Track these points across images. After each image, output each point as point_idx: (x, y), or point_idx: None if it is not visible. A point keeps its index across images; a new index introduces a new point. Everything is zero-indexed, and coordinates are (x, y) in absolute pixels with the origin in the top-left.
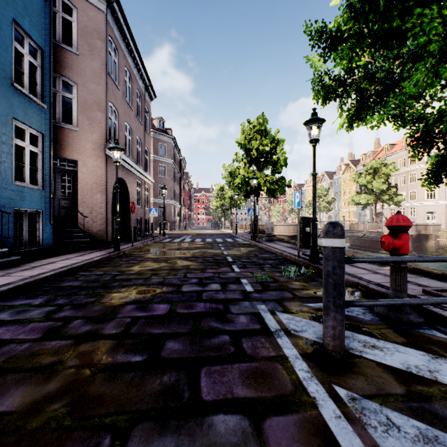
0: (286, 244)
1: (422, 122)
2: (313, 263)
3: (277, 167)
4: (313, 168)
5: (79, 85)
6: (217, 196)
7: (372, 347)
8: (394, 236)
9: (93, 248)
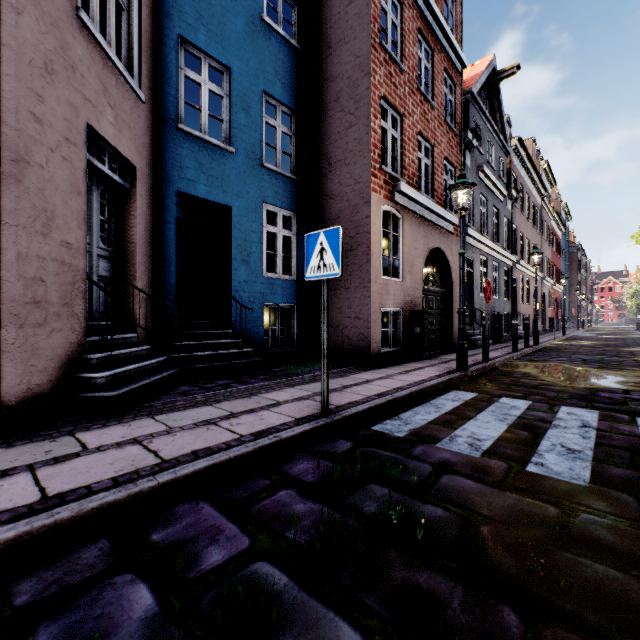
0: None
1: None
2: None
3: None
4: None
5: (569, 279)
6: (631, 297)
7: None
8: None
9: (575, 327)
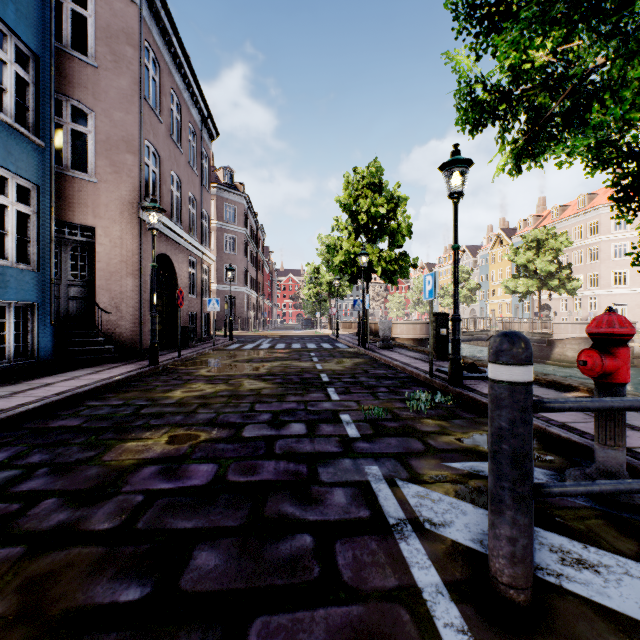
0: (410, 352)
1: (637, 160)
2: (454, 386)
3: (397, 238)
4: (455, 238)
5: (98, 113)
6: (310, 281)
7: (578, 564)
8: (604, 351)
9: (120, 359)
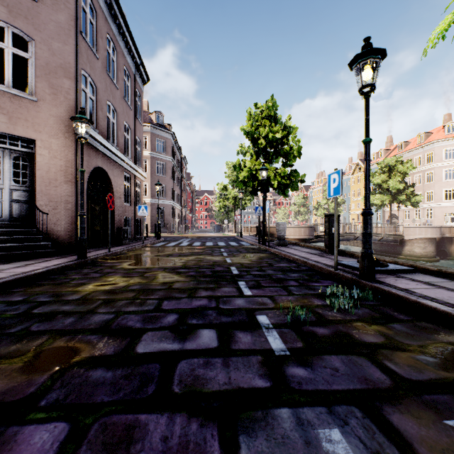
0: (303, 248)
1: None
2: (366, 280)
3: (290, 158)
4: (366, 131)
5: (37, 41)
6: (220, 196)
7: None
8: None
9: (56, 254)
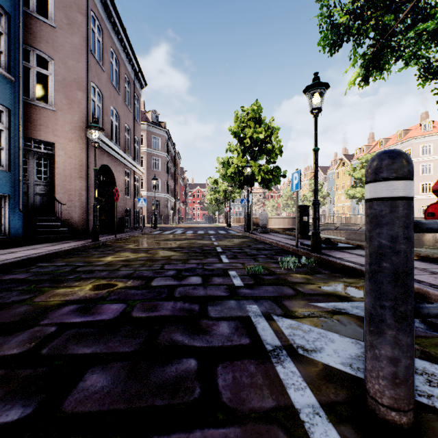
0: (281, 235)
1: None
2: (314, 253)
3: (272, 155)
4: (315, 142)
5: (56, 61)
6: (211, 190)
7: None
8: None
9: (72, 238)
